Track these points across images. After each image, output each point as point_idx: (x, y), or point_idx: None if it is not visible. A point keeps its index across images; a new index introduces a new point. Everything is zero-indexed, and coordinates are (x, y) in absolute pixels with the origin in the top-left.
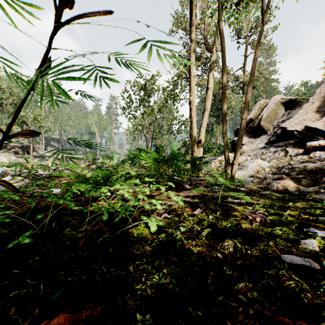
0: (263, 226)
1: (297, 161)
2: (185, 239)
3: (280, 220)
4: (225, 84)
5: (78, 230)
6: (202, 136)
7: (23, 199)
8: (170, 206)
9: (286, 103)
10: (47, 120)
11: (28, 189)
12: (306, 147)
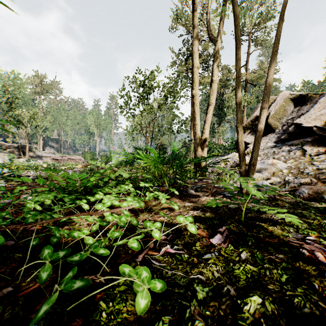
0: None
1: (322, 161)
2: None
3: None
4: (239, 66)
5: None
6: (207, 134)
7: None
8: (174, 226)
9: (296, 99)
10: (45, 119)
11: None
12: None
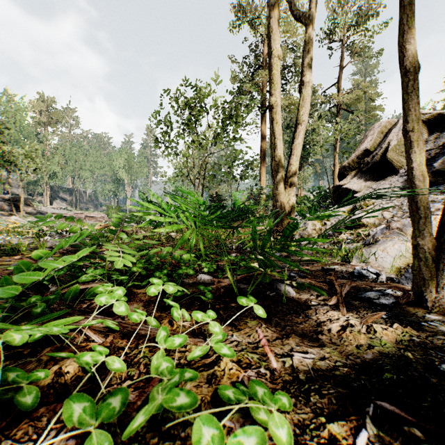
0: None
1: None
2: None
3: None
4: None
5: None
6: (295, 173)
7: None
8: None
9: (430, 121)
10: (52, 160)
11: None
12: None
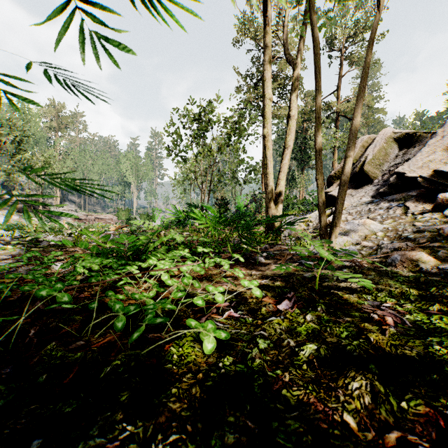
0: (404, 334)
1: (426, 222)
2: (269, 366)
3: (429, 323)
4: (319, 104)
5: (72, 345)
6: (282, 186)
7: (4, 282)
8: (238, 294)
9: (401, 139)
10: (64, 164)
11: (0, 268)
12: (438, 200)
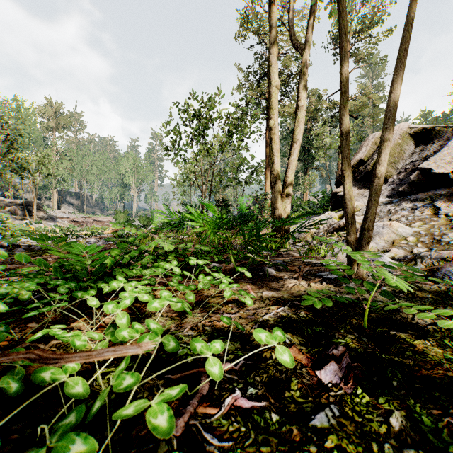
0: None
1: None
2: None
3: None
4: (346, 75)
5: None
6: (290, 185)
7: None
8: (246, 339)
9: (417, 134)
10: (61, 165)
11: None
12: None
